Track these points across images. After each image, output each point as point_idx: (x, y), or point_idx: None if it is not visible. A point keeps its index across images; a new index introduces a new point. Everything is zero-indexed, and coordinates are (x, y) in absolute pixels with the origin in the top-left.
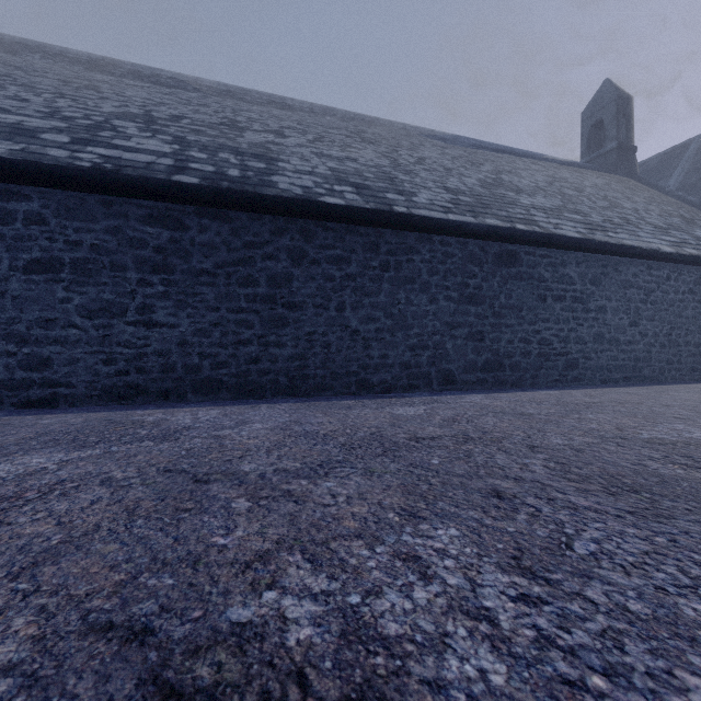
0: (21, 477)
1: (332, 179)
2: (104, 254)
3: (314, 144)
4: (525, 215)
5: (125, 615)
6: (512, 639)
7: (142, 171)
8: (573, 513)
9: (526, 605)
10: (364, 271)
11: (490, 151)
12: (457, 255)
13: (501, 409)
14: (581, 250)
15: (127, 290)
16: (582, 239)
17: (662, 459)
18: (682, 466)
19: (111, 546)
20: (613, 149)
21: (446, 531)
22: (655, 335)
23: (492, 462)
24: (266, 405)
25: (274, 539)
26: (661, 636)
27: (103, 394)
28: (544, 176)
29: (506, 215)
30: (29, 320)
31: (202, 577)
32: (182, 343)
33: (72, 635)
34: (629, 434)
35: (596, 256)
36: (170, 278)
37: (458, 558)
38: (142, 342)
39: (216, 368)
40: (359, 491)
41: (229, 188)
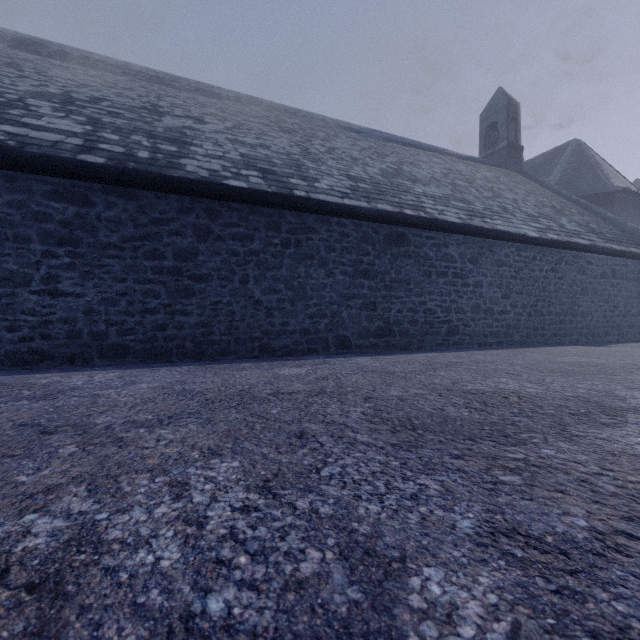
0: None
1: (241, 163)
2: (7, 227)
3: (232, 130)
4: (415, 201)
5: None
6: (205, 536)
7: (47, 149)
8: (348, 446)
9: (240, 513)
10: (266, 247)
11: (399, 144)
12: (352, 235)
13: (374, 368)
14: (460, 233)
15: (32, 261)
16: (460, 224)
17: (462, 405)
18: (472, 409)
19: None
20: (504, 147)
21: (229, 464)
22: (523, 306)
23: (322, 411)
24: (167, 368)
25: (73, 475)
26: (322, 528)
27: (6, 360)
28: (442, 169)
29: (398, 201)
30: None
31: None
32: (88, 311)
33: None
34: (457, 386)
35: (474, 239)
36: (76, 251)
37: (220, 482)
38: (48, 310)
39: (123, 335)
40: (185, 436)
41: (134, 169)
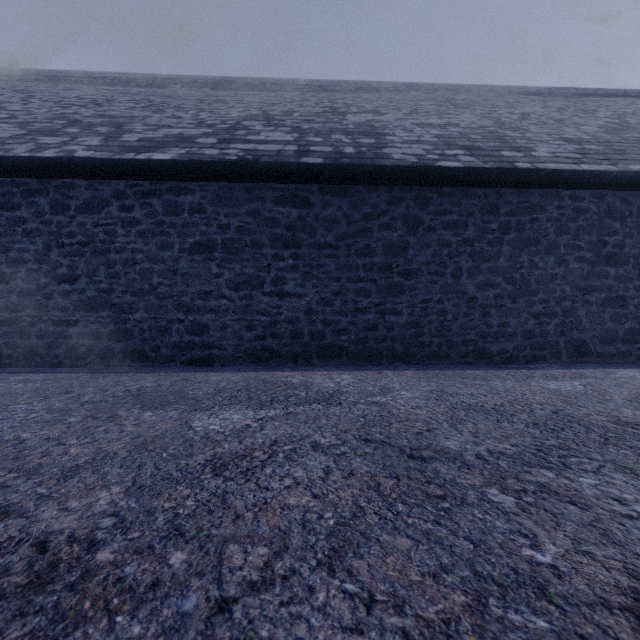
0: (236, 433)
1: (440, 144)
2: (246, 234)
3: (411, 116)
4: None
5: None
6: None
7: (276, 158)
8: None
9: None
10: (481, 234)
11: (597, 97)
12: (591, 210)
13: None
14: None
15: (264, 265)
16: None
17: None
18: None
19: (399, 539)
20: None
21: None
22: None
23: None
24: (390, 372)
25: (618, 567)
26: None
27: (245, 356)
28: None
29: None
30: (192, 293)
31: (584, 625)
32: (308, 311)
33: None
34: None
35: None
36: (298, 252)
37: None
38: (276, 310)
39: (337, 335)
40: None
41: (350, 164)
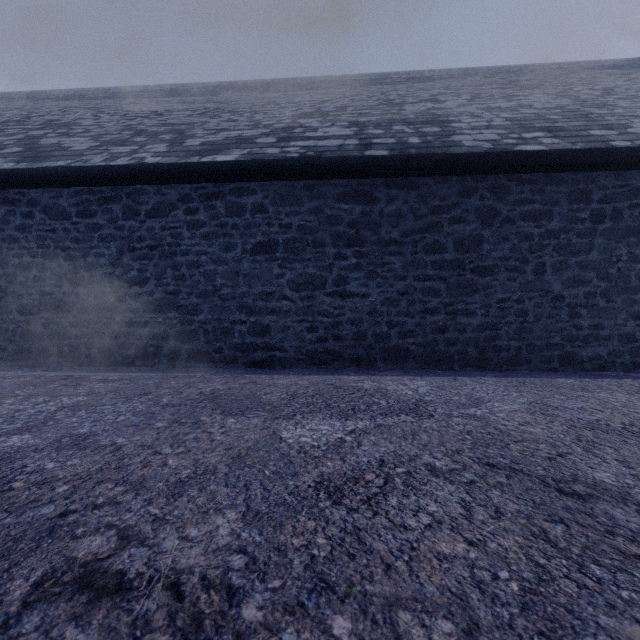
0: (332, 448)
1: (515, 128)
2: (308, 233)
3: (475, 101)
4: None
5: None
6: None
7: (338, 152)
8: None
9: None
10: (569, 225)
11: None
12: None
13: None
14: None
15: (326, 264)
16: None
17: None
18: None
19: (629, 626)
20: None
21: None
22: None
23: None
24: (467, 379)
25: None
26: None
27: (307, 359)
28: None
29: None
30: (254, 294)
31: None
32: (372, 312)
33: None
34: None
35: None
36: (361, 250)
37: None
38: (338, 311)
39: (403, 337)
40: None
41: (419, 154)
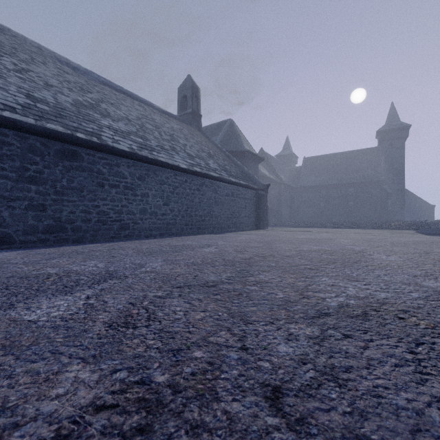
0: None
1: None
2: None
3: None
4: (95, 130)
5: None
6: None
7: None
8: None
9: None
10: None
11: (111, 89)
12: (15, 145)
13: None
14: (130, 158)
15: None
16: (128, 152)
17: None
18: None
19: None
20: (190, 112)
21: None
22: (179, 211)
23: None
24: None
25: None
26: None
27: None
28: (139, 114)
29: (76, 126)
30: None
31: None
32: None
33: None
34: (30, 272)
35: (142, 164)
36: None
37: None
38: None
39: None
40: None
41: None
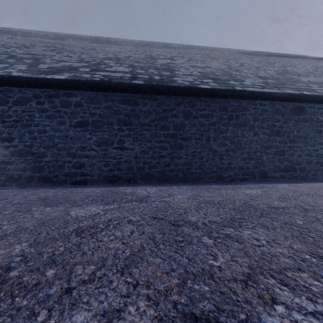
0: (91, 216)
1: (201, 76)
2: (104, 118)
3: (189, 62)
4: (306, 86)
5: (197, 309)
6: None
7: (119, 80)
8: None
9: None
10: (219, 120)
11: (276, 57)
12: (269, 110)
13: (307, 192)
14: None
15: (113, 133)
16: None
17: None
18: None
19: (157, 259)
20: None
21: None
22: None
23: None
24: (175, 186)
25: (246, 265)
26: None
27: (104, 179)
28: (311, 66)
29: (295, 87)
30: (76, 147)
31: (223, 288)
32: (136, 157)
33: (177, 320)
34: None
35: None
36: (131, 127)
37: None
38: (119, 156)
39: (150, 168)
40: (270, 238)
41: (157, 84)
